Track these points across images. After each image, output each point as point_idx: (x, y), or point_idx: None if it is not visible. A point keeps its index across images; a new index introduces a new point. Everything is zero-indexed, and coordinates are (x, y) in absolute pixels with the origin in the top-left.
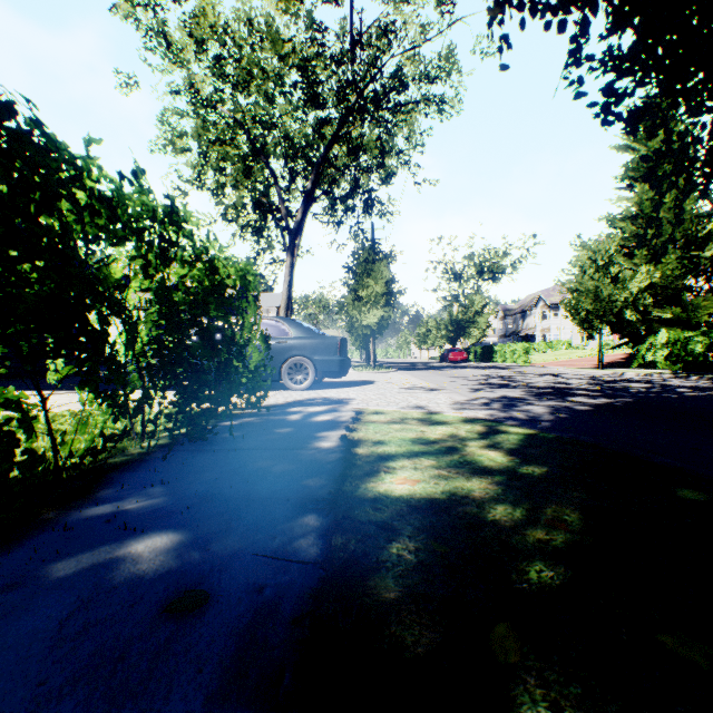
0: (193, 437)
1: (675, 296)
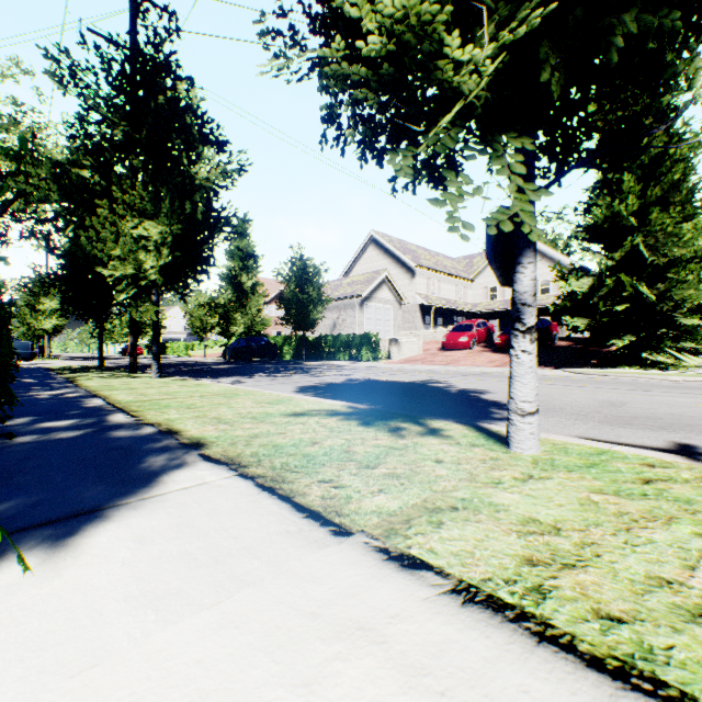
0: None
1: None
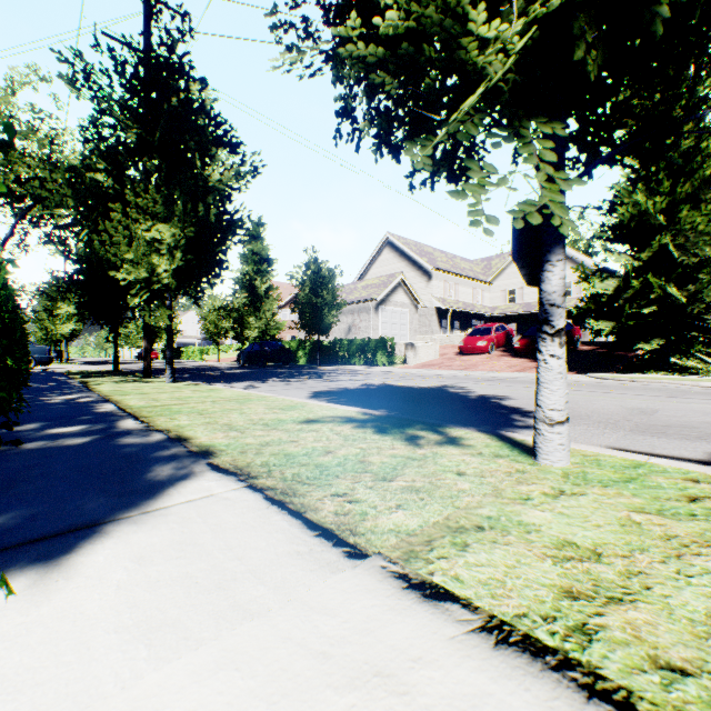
0: None
1: None
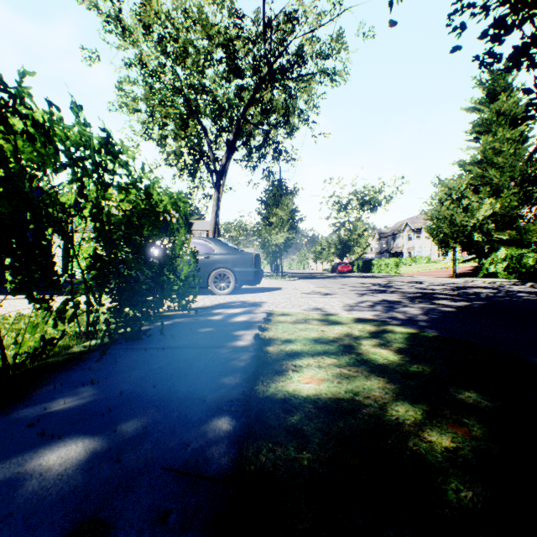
0: (129, 337)
1: (511, 222)
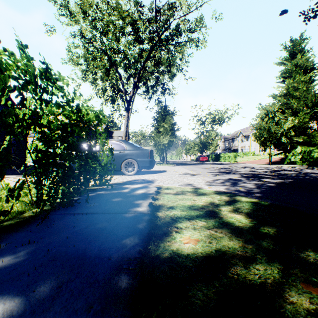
0: (63, 205)
1: (304, 131)
